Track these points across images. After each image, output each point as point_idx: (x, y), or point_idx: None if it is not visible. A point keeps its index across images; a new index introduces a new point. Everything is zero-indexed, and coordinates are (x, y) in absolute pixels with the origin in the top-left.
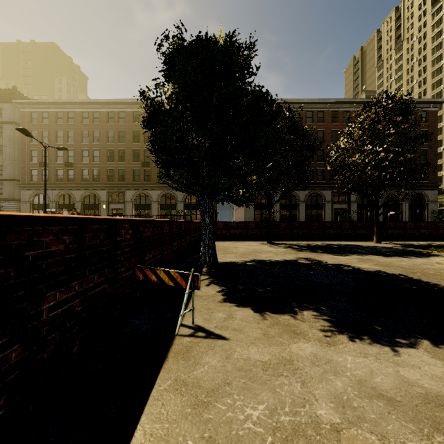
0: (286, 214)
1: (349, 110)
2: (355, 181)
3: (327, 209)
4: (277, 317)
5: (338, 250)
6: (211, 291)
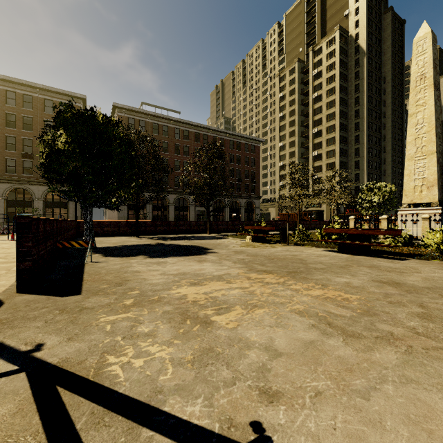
0: (158, 214)
1: (208, 134)
2: (195, 195)
3: (191, 210)
4: (128, 257)
5: (181, 238)
6: (96, 255)
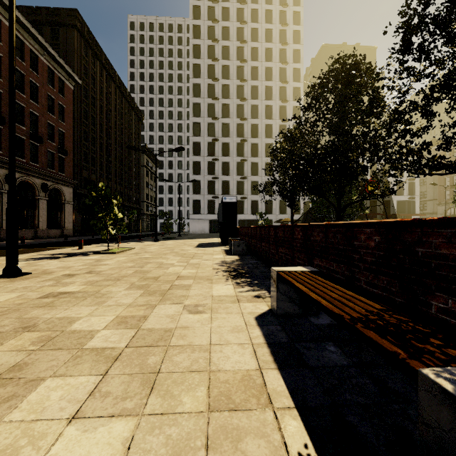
0: None
1: None
2: None
3: None
4: None
5: None
6: None
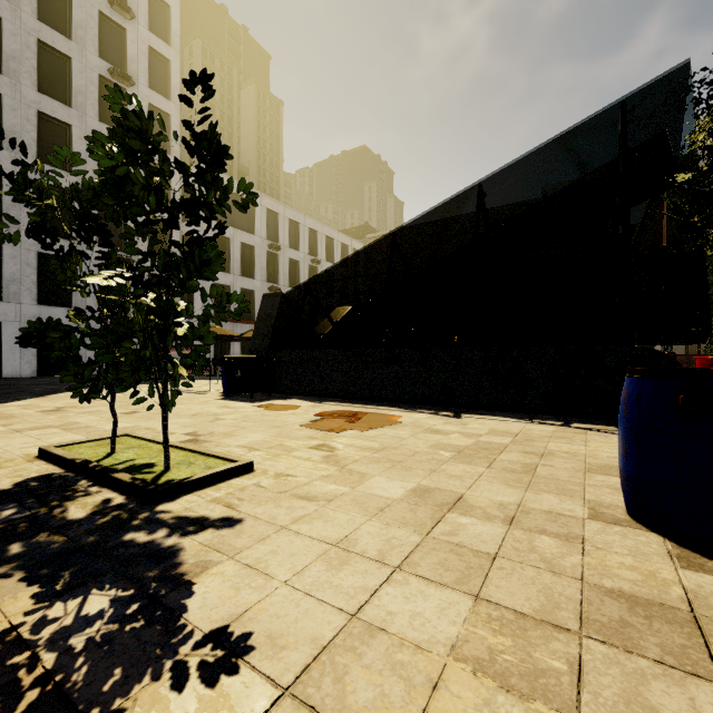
0: None
1: None
2: None
3: None
4: None
5: None
6: None
